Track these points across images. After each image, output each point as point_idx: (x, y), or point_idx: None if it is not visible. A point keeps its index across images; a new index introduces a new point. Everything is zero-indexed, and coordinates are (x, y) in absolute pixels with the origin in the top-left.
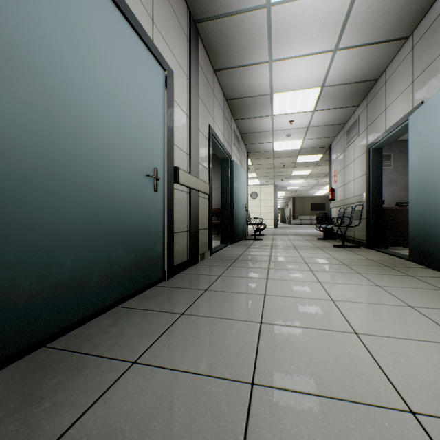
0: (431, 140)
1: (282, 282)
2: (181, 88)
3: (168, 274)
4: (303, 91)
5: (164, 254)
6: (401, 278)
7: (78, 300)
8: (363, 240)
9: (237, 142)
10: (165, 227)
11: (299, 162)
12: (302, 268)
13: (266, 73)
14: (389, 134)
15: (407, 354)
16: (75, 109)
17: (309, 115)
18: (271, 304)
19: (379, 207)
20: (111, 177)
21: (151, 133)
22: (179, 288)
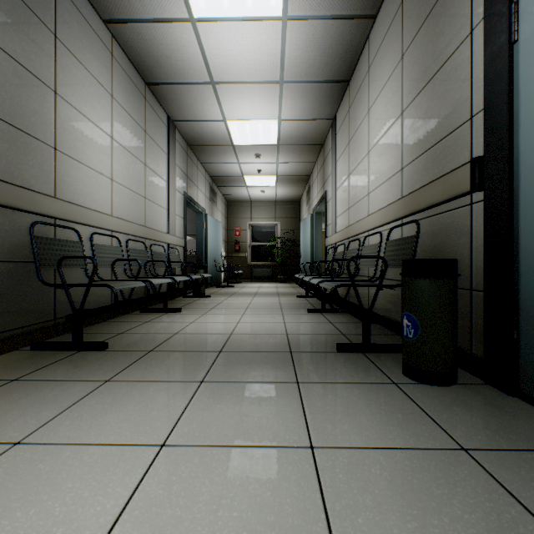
0: None
1: None
2: None
3: None
4: None
5: None
6: None
7: None
8: None
9: None
10: None
11: None
12: None
13: None
14: None
15: None
16: None
17: None
18: None
19: None
20: None
21: None
22: None
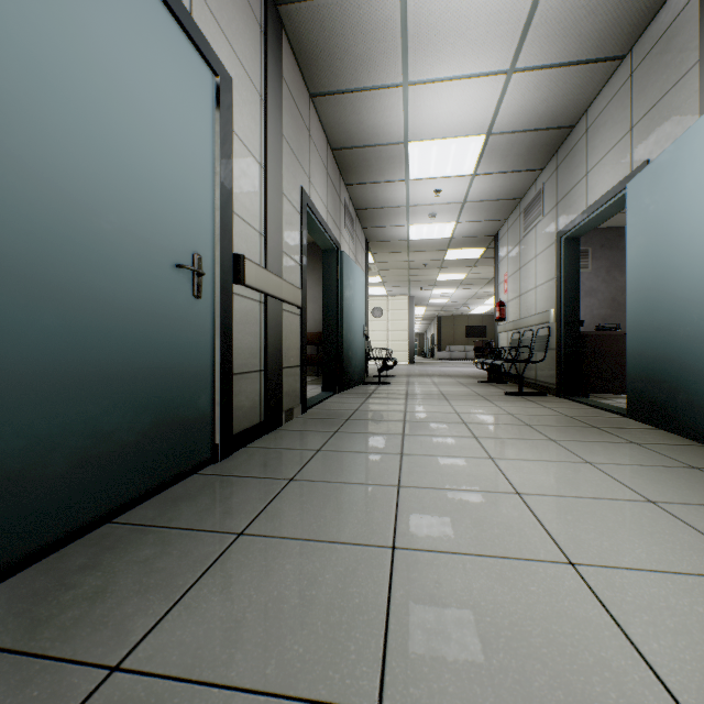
0: (664, 221)
1: (427, 461)
2: (250, 114)
3: (223, 450)
4: (458, 140)
5: (215, 413)
6: (621, 447)
7: (8, 521)
8: (550, 383)
9: (350, 223)
10: (216, 365)
11: (449, 260)
12: (459, 433)
13: (398, 106)
14: (593, 213)
15: (674, 608)
16: (2, 112)
17: (467, 181)
18: (410, 505)
19: (575, 331)
20: (96, 264)
21: (187, 186)
22: (240, 477)
